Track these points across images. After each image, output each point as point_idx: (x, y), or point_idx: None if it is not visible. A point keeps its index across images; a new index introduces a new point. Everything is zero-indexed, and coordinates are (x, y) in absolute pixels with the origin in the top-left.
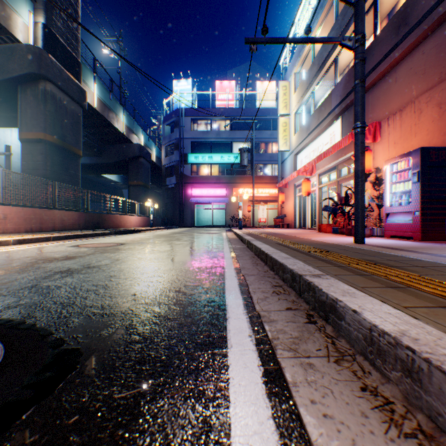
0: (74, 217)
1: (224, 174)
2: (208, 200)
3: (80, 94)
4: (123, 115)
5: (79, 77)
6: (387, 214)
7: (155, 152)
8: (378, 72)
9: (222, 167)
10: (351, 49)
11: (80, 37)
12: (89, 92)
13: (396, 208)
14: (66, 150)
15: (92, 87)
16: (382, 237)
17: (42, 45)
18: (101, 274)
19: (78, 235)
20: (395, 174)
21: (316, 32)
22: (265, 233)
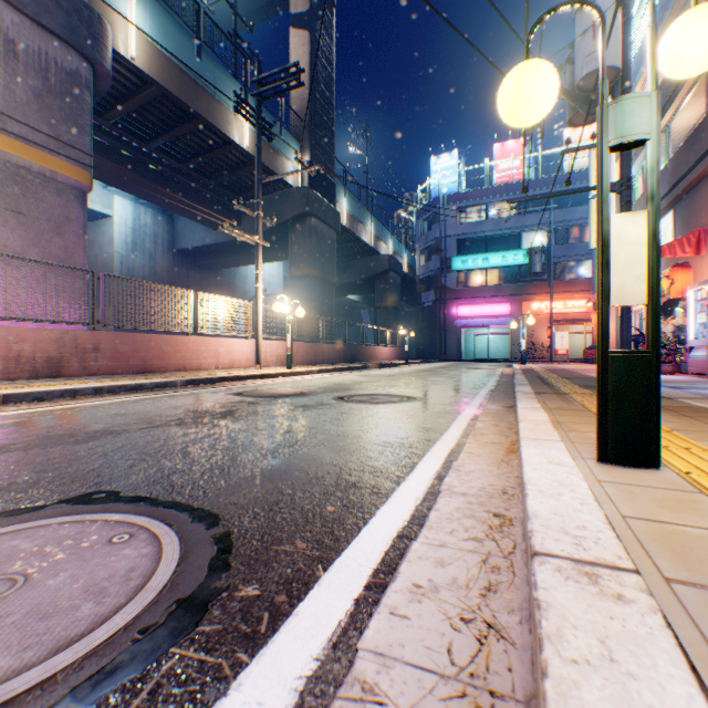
0: (336, 350)
1: (506, 282)
2: (481, 322)
3: (335, 219)
4: (371, 223)
5: (334, 200)
6: (689, 348)
7: (406, 260)
8: (704, 165)
9: (504, 272)
10: (615, 192)
11: (334, 158)
12: (340, 210)
13: (694, 341)
14: (324, 281)
15: (342, 204)
16: (690, 375)
17: (308, 183)
18: (406, 387)
19: (348, 368)
20: (699, 302)
21: (643, 81)
22: (548, 368)
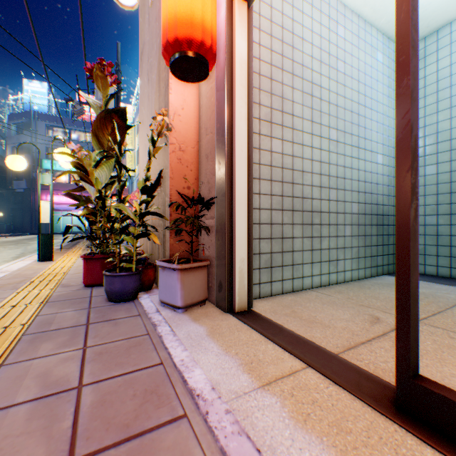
0: None
1: None
2: (68, 207)
3: None
4: None
5: None
6: None
7: None
8: None
9: None
10: None
11: None
12: None
13: None
14: None
15: None
16: None
17: None
18: None
19: None
20: None
21: None
22: None
